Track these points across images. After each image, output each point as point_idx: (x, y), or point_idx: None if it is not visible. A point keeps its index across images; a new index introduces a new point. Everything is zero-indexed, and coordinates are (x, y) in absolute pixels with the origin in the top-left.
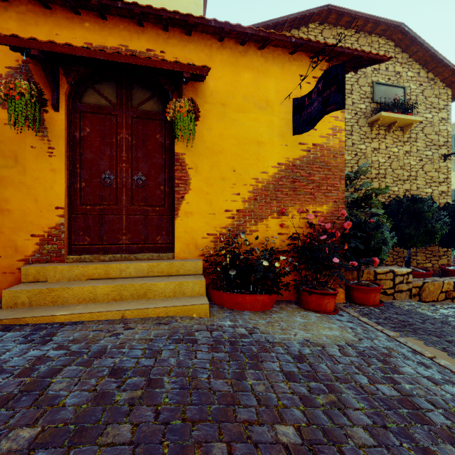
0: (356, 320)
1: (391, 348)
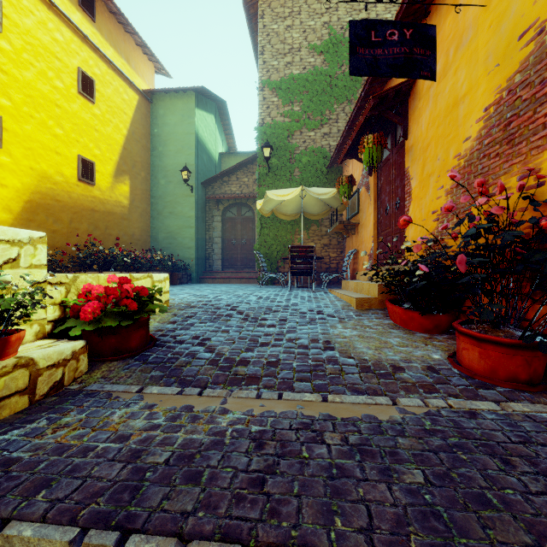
0: (471, 396)
1: (338, 371)
